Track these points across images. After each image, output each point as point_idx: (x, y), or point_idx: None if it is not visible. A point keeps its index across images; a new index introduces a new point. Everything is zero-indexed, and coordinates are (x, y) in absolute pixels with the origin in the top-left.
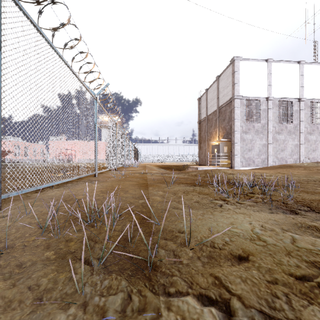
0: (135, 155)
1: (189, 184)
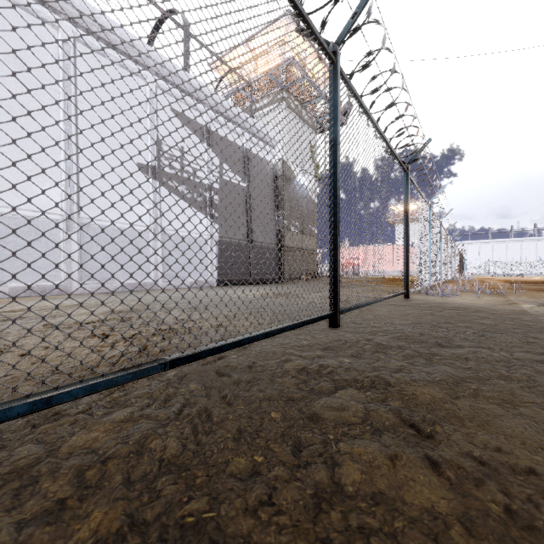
0: (459, 265)
1: (537, 290)
